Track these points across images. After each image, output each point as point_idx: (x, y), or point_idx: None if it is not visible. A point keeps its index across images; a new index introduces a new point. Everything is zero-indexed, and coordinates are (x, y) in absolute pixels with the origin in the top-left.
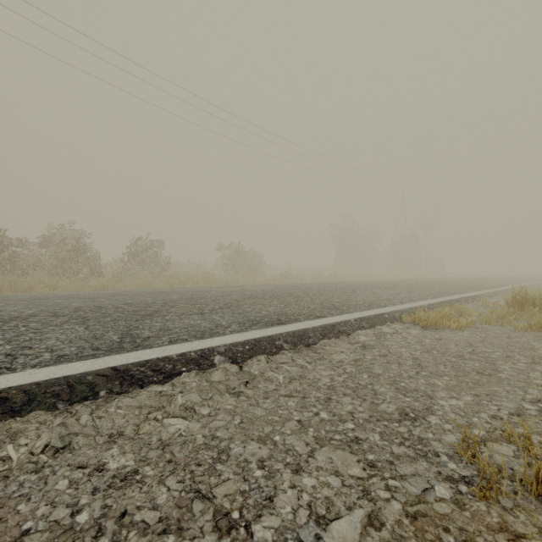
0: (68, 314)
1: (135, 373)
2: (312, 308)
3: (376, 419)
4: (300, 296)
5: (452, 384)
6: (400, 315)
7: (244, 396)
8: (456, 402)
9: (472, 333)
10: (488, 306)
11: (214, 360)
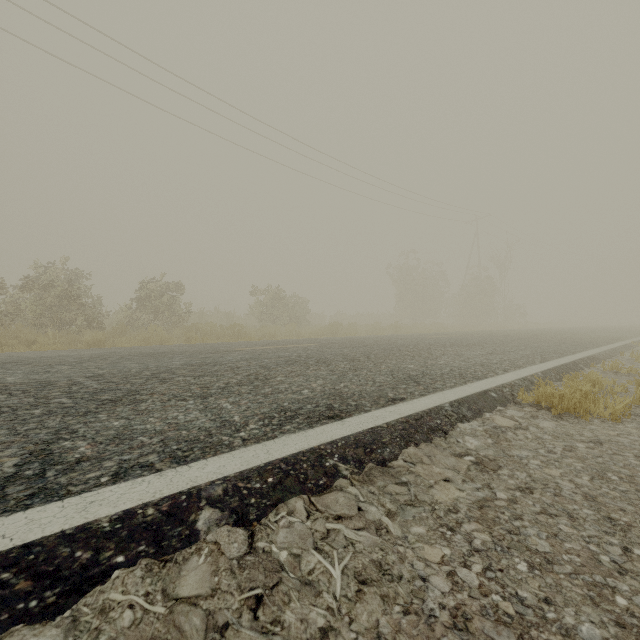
0: None
1: None
2: (379, 382)
3: None
4: (358, 360)
5: None
6: (511, 392)
7: None
8: None
9: (639, 426)
10: (619, 373)
11: (197, 522)
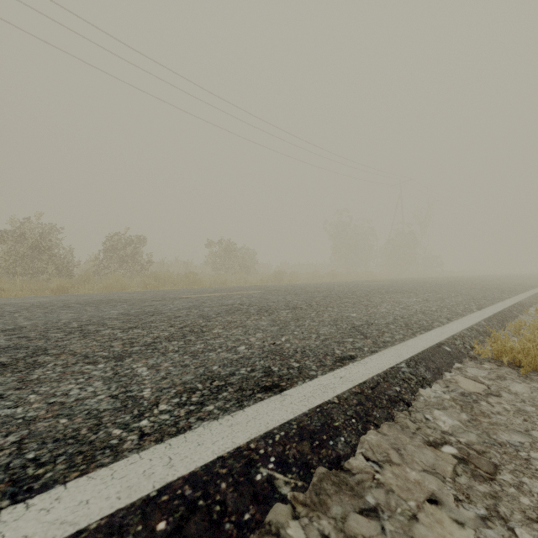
0: None
1: None
2: (323, 335)
3: None
4: (300, 308)
5: None
6: (463, 344)
7: None
8: None
9: None
10: None
11: None
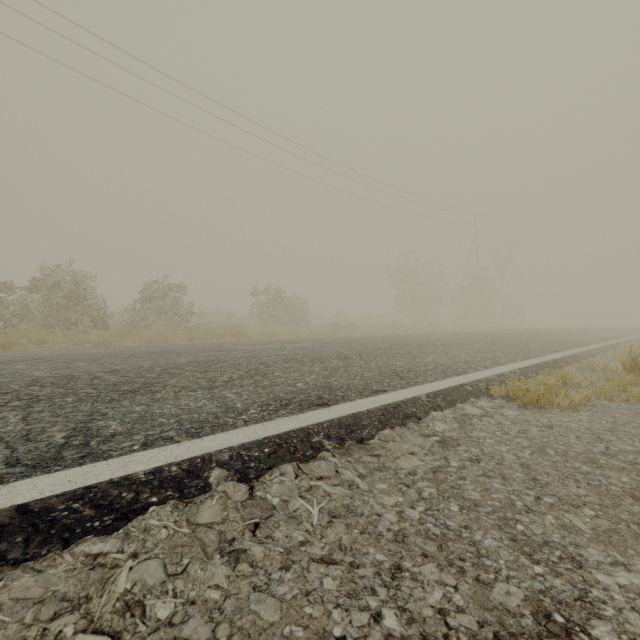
0: (14, 391)
1: (59, 516)
2: (366, 377)
3: (493, 634)
4: (350, 358)
5: (604, 528)
6: (486, 386)
7: (246, 563)
8: (627, 578)
9: (591, 415)
10: (595, 370)
11: (210, 477)
